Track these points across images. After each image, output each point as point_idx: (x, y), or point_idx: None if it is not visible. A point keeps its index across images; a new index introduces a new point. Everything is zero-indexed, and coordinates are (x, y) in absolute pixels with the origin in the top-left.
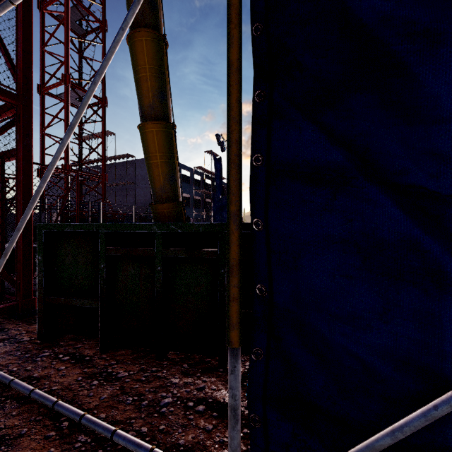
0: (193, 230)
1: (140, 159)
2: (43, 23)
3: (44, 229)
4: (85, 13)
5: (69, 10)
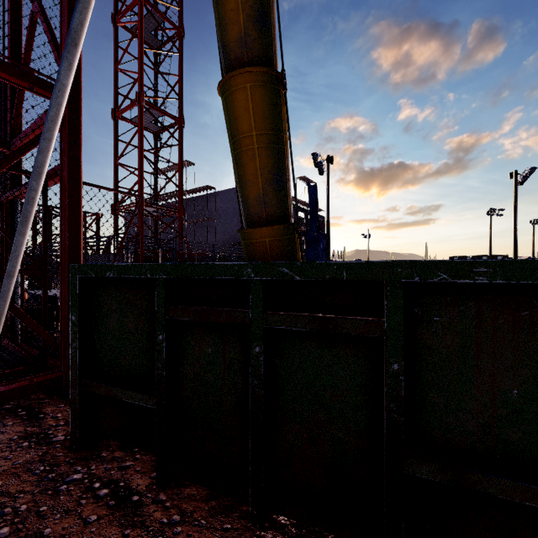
0: (326, 277)
1: (222, 191)
2: (117, 39)
3: (79, 273)
4: (160, 19)
5: (143, 17)
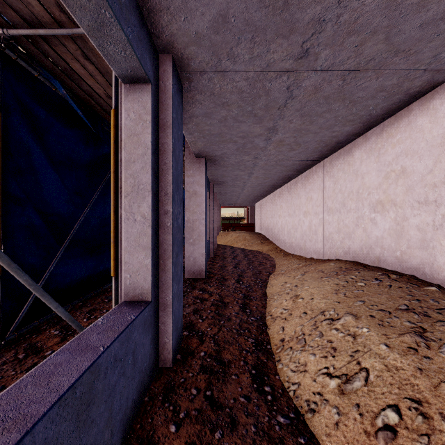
0: None
1: None
2: None
3: None
4: None
5: None
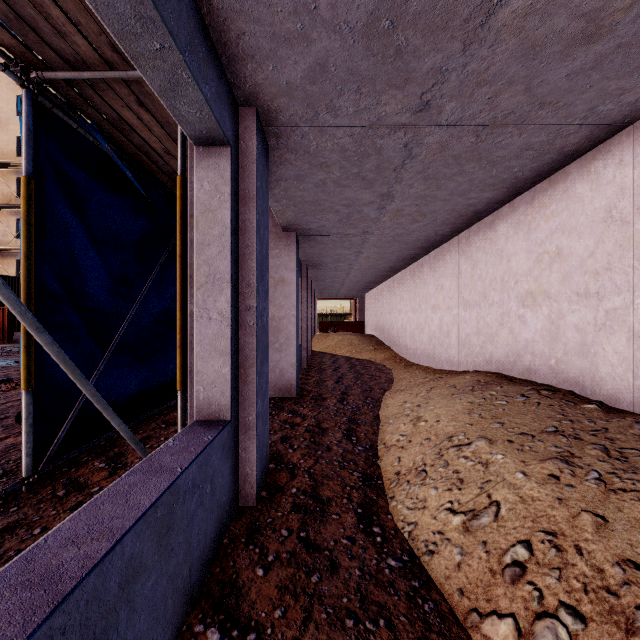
0: None
1: None
2: None
3: None
4: None
5: None
